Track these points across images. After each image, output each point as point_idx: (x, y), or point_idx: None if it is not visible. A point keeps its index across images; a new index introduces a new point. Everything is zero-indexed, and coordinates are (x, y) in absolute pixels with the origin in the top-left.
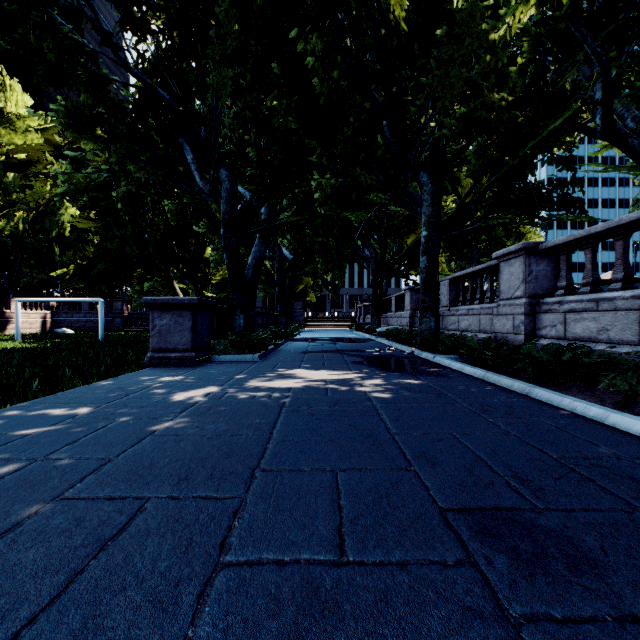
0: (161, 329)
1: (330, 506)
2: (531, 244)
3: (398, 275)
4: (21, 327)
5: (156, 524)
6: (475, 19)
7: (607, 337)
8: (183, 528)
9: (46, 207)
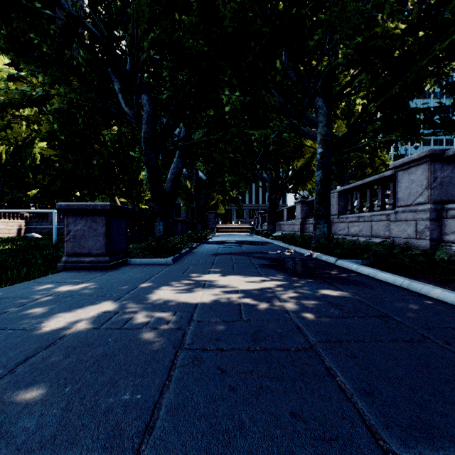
0: (75, 234)
1: None
2: (437, 150)
3: (289, 192)
4: (1, 232)
5: None
6: None
7: None
8: None
9: (23, 142)
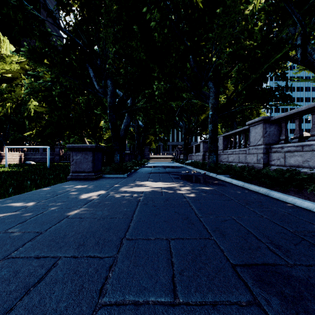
0: (76, 161)
1: (166, 262)
2: (266, 117)
3: (196, 134)
4: (9, 160)
5: (62, 275)
6: (237, 3)
7: (308, 165)
8: (78, 278)
9: (21, 101)
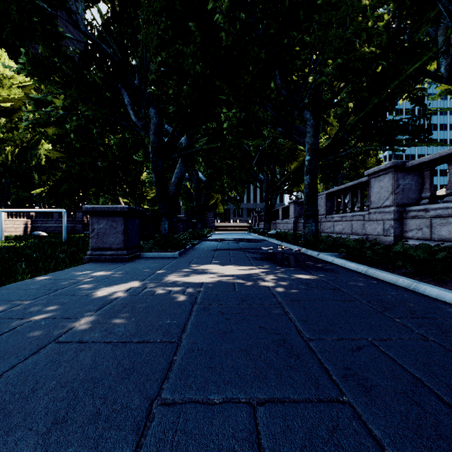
0: (99, 232)
1: None
2: (399, 162)
3: (284, 192)
4: (8, 231)
5: None
6: None
7: None
8: None
9: (28, 144)
